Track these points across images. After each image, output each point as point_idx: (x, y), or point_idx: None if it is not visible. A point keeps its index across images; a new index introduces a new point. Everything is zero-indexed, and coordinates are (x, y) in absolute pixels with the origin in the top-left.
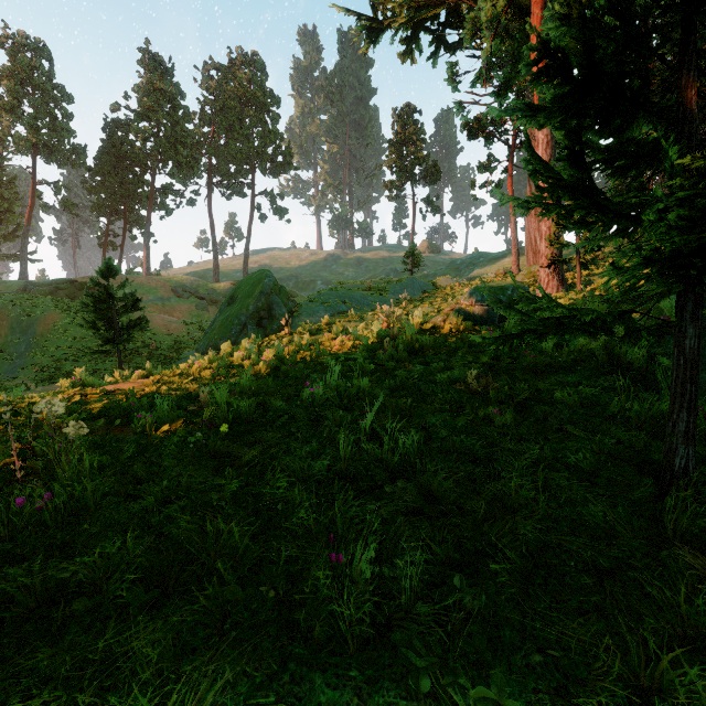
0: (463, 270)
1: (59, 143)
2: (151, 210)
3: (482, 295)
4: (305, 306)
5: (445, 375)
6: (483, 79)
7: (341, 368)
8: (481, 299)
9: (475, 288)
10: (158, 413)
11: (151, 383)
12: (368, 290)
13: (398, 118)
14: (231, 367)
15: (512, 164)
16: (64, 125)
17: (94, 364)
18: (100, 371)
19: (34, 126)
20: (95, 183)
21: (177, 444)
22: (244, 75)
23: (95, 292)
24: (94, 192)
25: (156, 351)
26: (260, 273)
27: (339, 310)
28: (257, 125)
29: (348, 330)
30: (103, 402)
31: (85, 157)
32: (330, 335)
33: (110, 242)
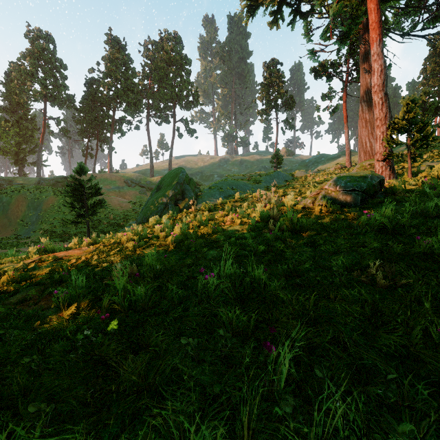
0: (310, 166)
1: (58, 94)
2: (113, 133)
3: (345, 182)
4: (206, 191)
5: (339, 262)
6: (330, 32)
7: (233, 248)
8: (344, 185)
9: (338, 177)
10: (73, 288)
11: (92, 250)
12: (248, 180)
13: (267, 68)
14: (150, 238)
15: (346, 94)
16: (62, 83)
17: (75, 229)
18: (78, 233)
19: (44, 84)
20: (80, 118)
21: (69, 336)
22: (169, 47)
23: (73, 184)
24: (79, 123)
25: (112, 220)
26: (177, 169)
27: (228, 194)
28: (177, 77)
29: (235, 208)
30: (48, 268)
31: (74, 102)
32: (223, 213)
33: (89, 153)
